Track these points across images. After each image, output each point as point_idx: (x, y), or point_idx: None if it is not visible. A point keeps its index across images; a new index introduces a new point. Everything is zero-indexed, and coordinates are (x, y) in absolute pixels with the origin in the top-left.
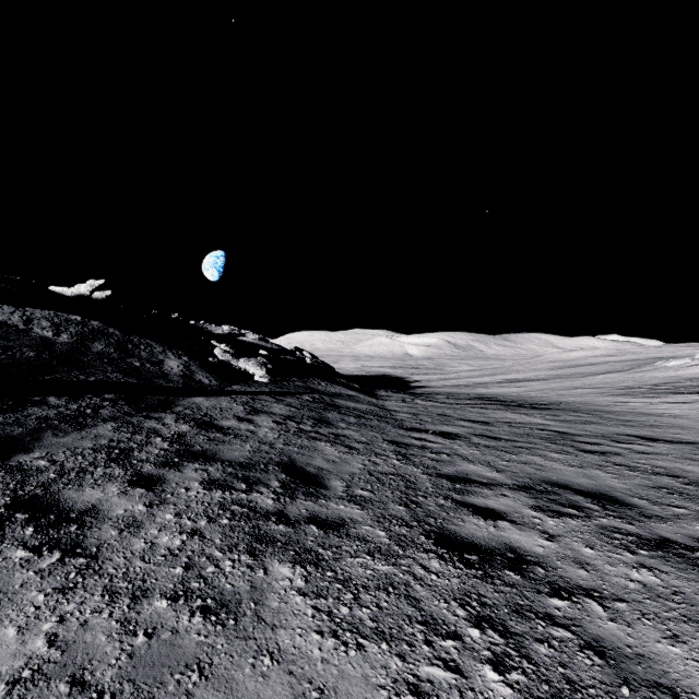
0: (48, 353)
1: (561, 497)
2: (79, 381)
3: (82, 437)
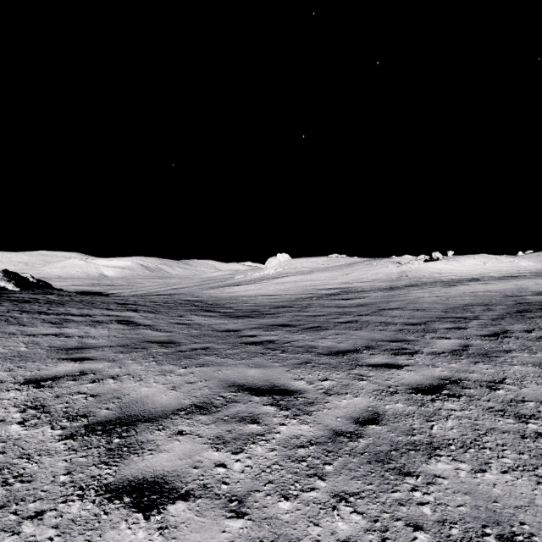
0: None
1: (150, 302)
2: None
3: None
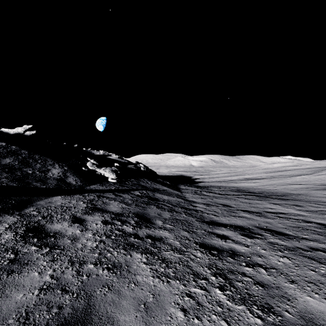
0: None
1: None
2: None
3: None
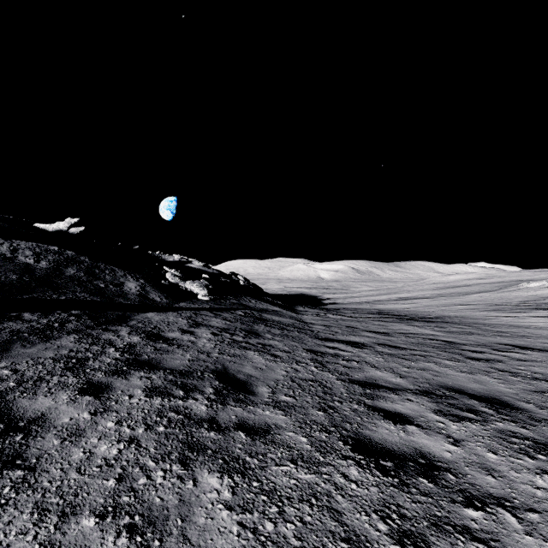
0: (28, 276)
1: (459, 401)
2: (51, 300)
3: (46, 348)
